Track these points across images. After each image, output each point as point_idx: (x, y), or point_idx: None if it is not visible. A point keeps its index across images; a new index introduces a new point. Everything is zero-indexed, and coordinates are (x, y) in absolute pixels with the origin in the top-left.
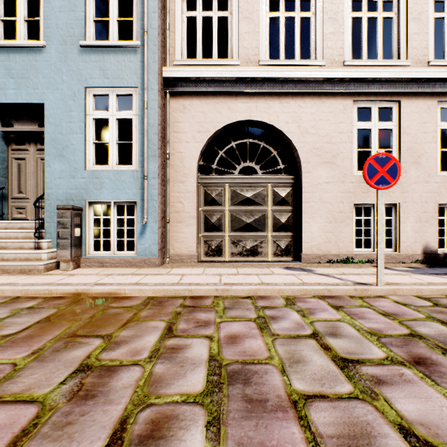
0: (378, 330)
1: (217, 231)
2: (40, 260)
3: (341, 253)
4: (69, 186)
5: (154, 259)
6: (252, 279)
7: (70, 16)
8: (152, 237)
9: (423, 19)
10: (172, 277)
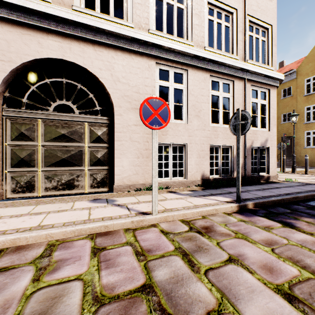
0: (110, 289)
1: (28, 167)
2: None
3: (147, 182)
4: None
5: None
6: (33, 220)
7: None
8: None
9: (201, 17)
10: None
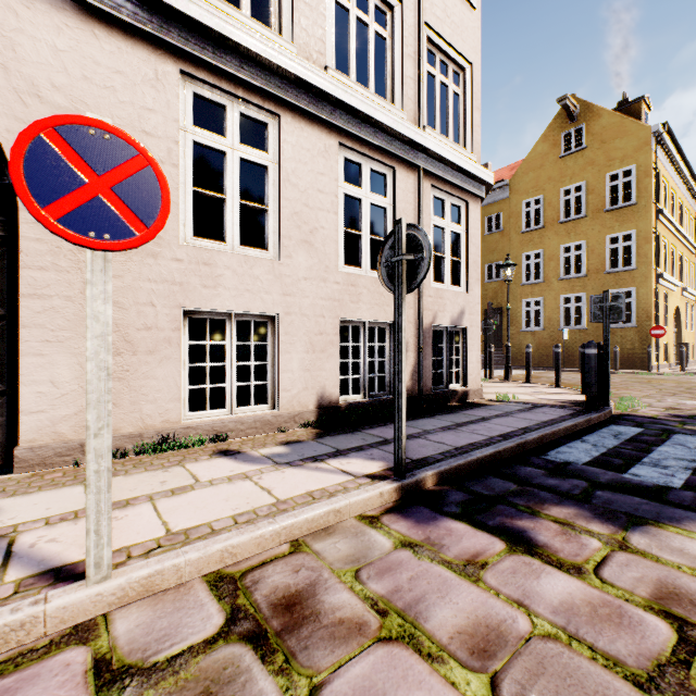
0: None
1: None
2: None
3: (151, 429)
4: None
5: None
6: None
7: None
8: None
9: None
10: None
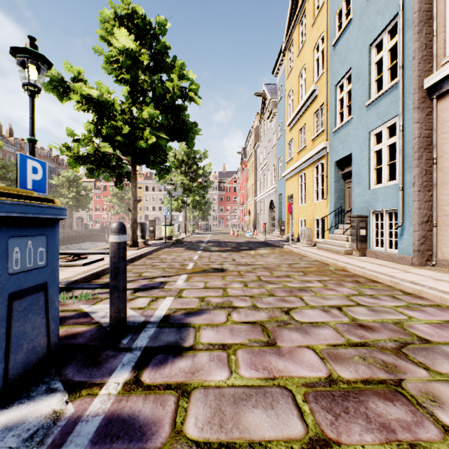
0: (410, 327)
1: None
2: (345, 248)
3: None
4: (361, 202)
5: (408, 258)
6: None
7: (362, 90)
8: (408, 239)
9: None
10: (392, 270)
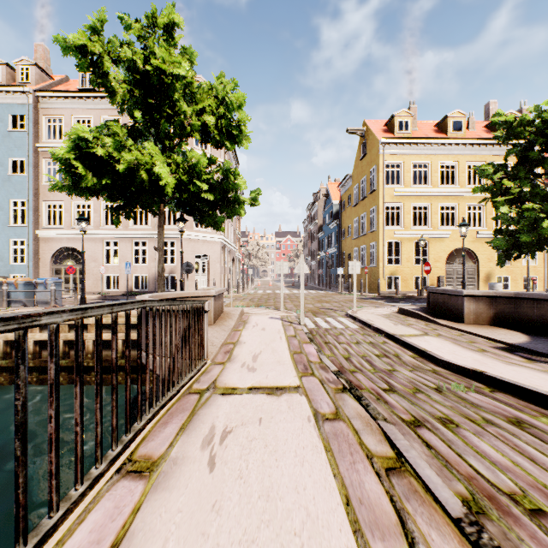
0: None
1: None
2: None
3: (99, 291)
4: (5, 270)
5: None
6: None
7: (5, 217)
8: None
9: None
10: None
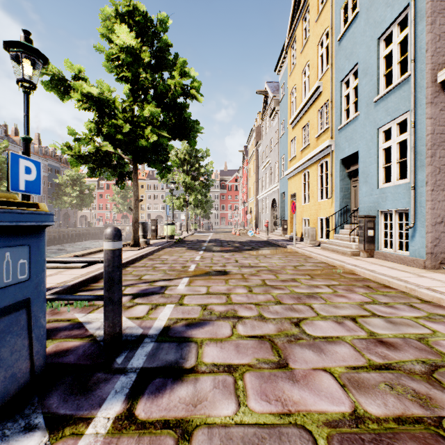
0: (436, 344)
1: None
2: (351, 249)
3: None
4: (369, 201)
5: (420, 261)
6: None
7: (369, 85)
8: (420, 240)
9: None
10: (405, 274)
